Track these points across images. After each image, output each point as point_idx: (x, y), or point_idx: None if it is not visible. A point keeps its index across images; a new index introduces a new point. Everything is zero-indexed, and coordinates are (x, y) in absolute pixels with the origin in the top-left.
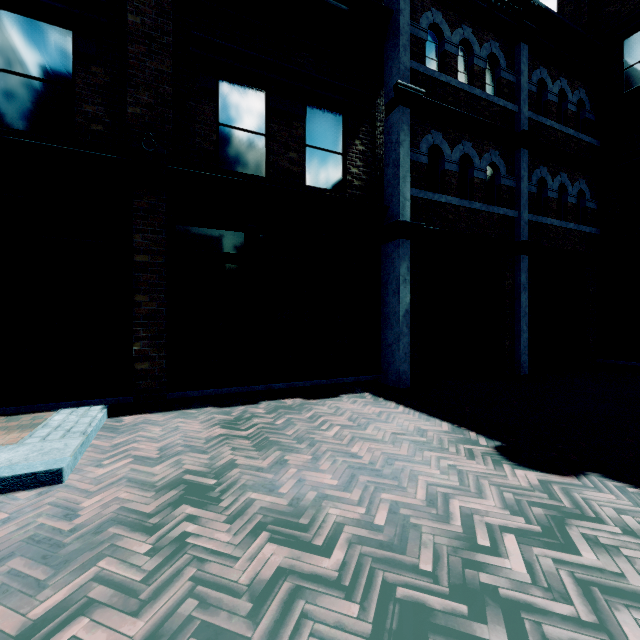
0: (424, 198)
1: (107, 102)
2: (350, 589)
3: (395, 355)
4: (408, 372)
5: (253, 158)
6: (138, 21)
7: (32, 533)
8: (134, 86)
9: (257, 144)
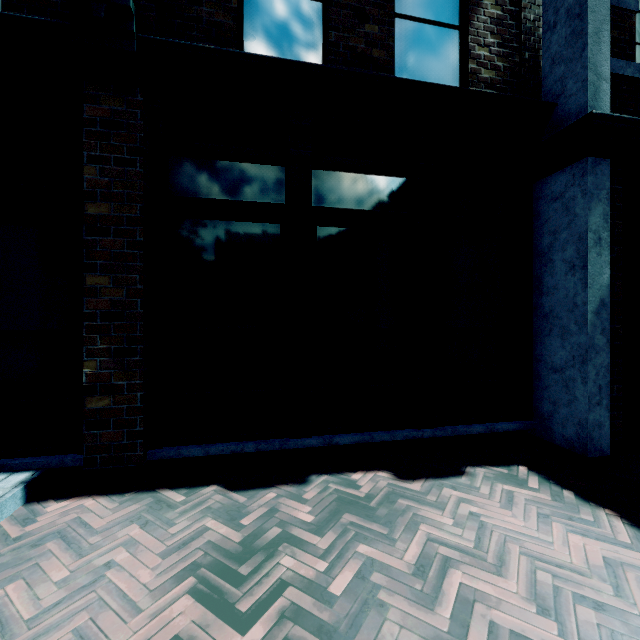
0: (633, 78)
1: None
2: None
3: (574, 389)
4: (605, 425)
5: (302, 41)
6: None
7: None
8: None
9: (309, 16)
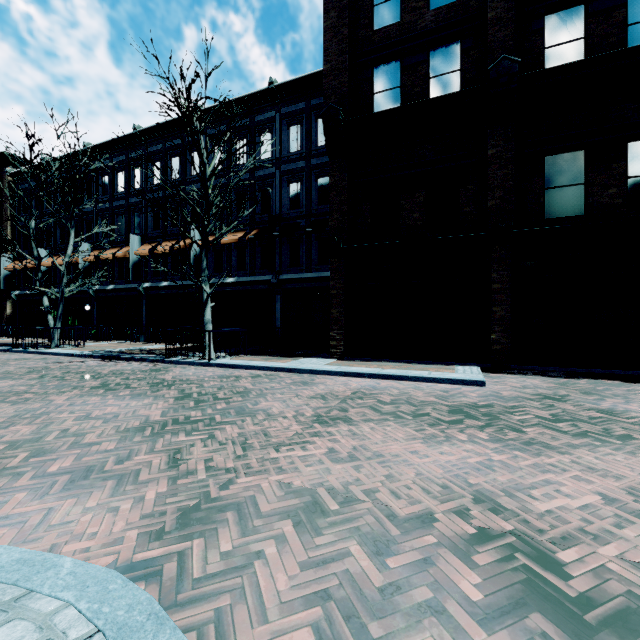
0: None
1: (475, 202)
2: (636, 425)
3: None
4: None
5: (573, 204)
6: (493, 152)
7: (489, 394)
8: (491, 190)
9: (576, 192)
